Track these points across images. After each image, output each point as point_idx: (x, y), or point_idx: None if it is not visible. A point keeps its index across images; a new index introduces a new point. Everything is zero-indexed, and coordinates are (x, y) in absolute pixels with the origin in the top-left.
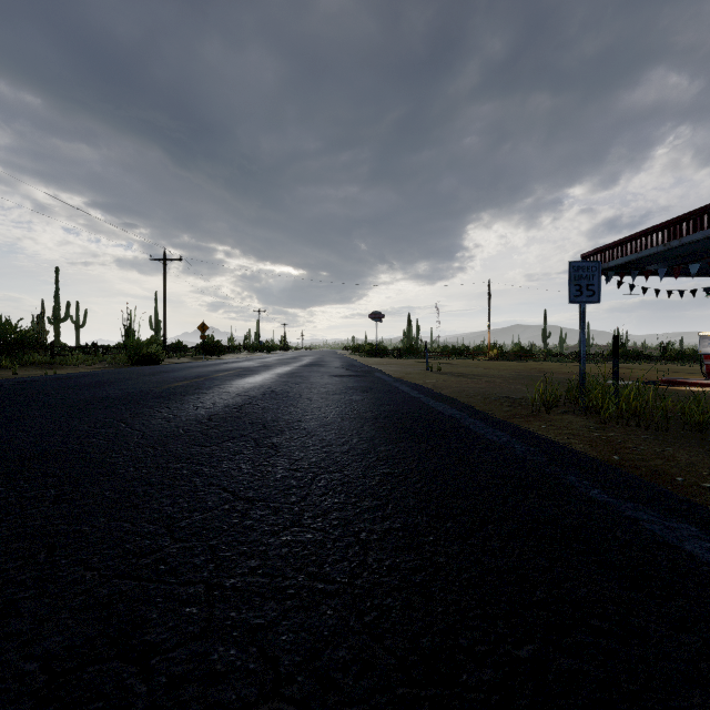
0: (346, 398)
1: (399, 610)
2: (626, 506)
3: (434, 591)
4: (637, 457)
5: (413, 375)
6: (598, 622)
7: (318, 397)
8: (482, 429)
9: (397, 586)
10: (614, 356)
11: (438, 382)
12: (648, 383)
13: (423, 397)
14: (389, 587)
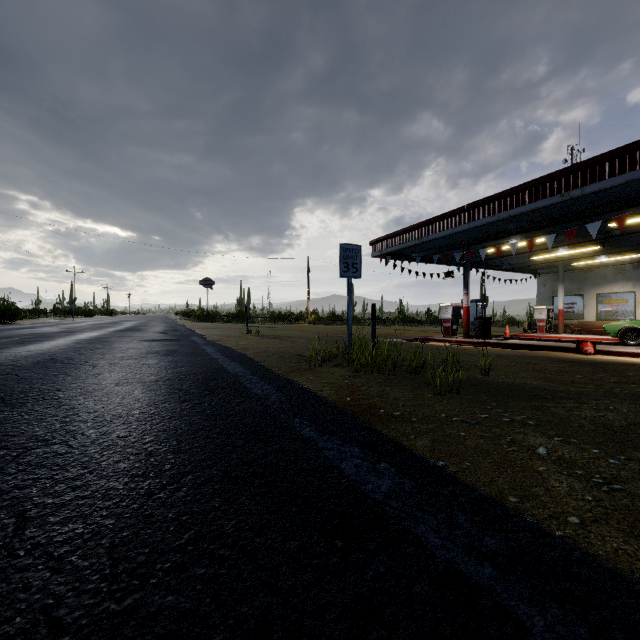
0: (139, 363)
1: (5, 596)
2: (322, 439)
3: (70, 561)
4: (363, 397)
5: (230, 338)
6: (223, 551)
7: (107, 363)
8: (253, 384)
9: (27, 565)
10: (372, 320)
11: (250, 343)
12: (412, 340)
13: (221, 358)
14: (15, 569)
